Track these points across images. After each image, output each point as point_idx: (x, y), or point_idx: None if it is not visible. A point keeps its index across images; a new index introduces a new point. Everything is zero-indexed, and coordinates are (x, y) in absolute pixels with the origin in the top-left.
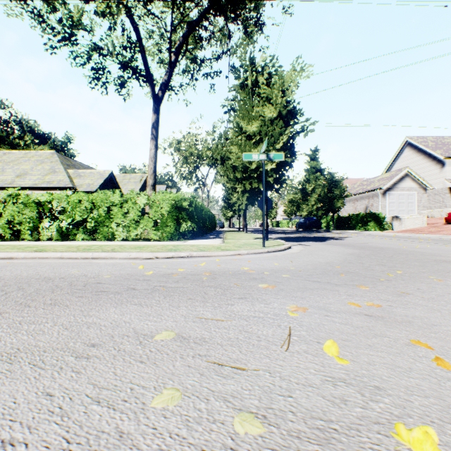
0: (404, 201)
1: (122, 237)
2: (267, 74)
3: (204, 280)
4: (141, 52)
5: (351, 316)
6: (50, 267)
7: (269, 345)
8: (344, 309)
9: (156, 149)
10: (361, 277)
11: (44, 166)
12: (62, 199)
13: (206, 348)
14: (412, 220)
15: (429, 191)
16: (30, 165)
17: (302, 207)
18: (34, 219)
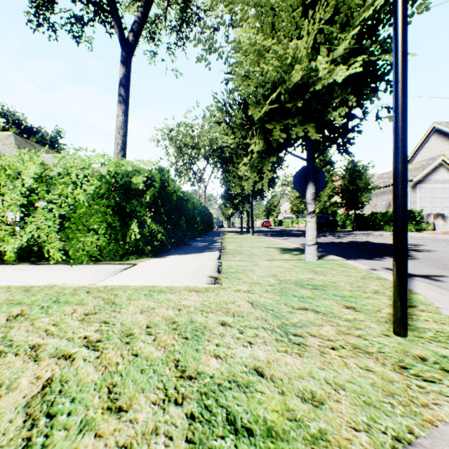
0: (438, 195)
1: None
2: None
3: None
4: None
5: None
6: None
7: None
8: None
9: (126, 117)
10: None
11: None
12: None
13: None
14: None
15: None
16: None
17: None
18: None
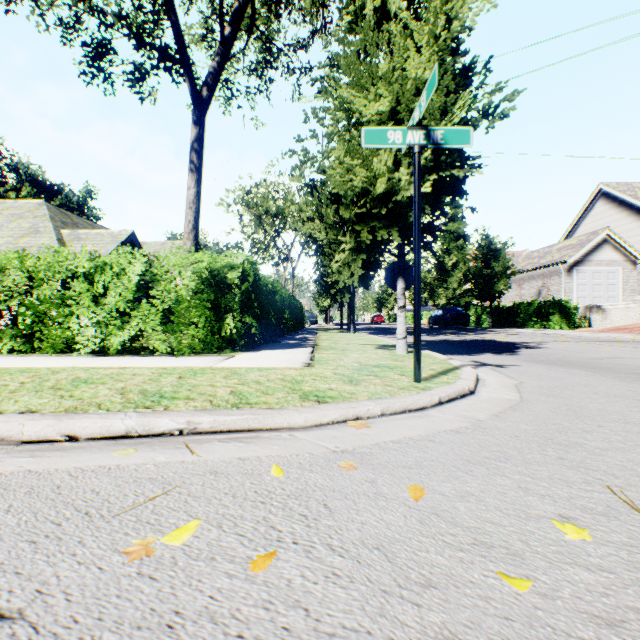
0: (602, 281)
1: (90, 348)
2: None
3: None
4: (169, 14)
5: None
6: None
7: None
8: None
9: (199, 188)
10: None
11: (22, 223)
12: None
13: None
14: (623, 312)
15: (638, 266)
16: None
17: (439, 292)
18: None
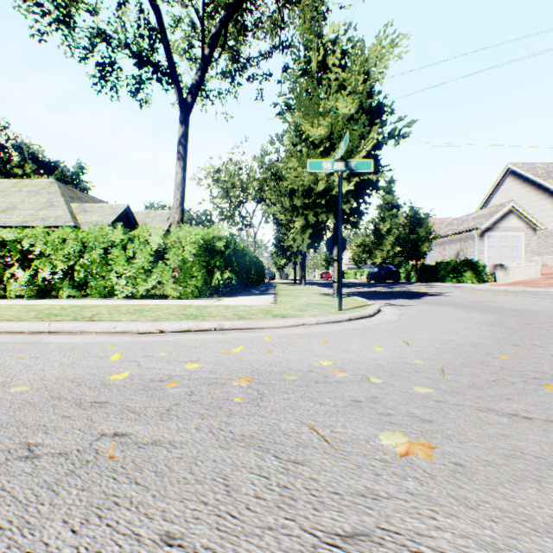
0: (508, 244)
1: (125, 294)
2: (340, 50)
3: (234, 409)
4: (163, 41)
5: None
6: None
7: None
8: None
9: (184, 174)
10: None
11: (39, 199)
12: (38, 237)
13: None
14: (521, 270)
15: (539, 232)
16: (21, 198)
17: (375, 253)
18: None
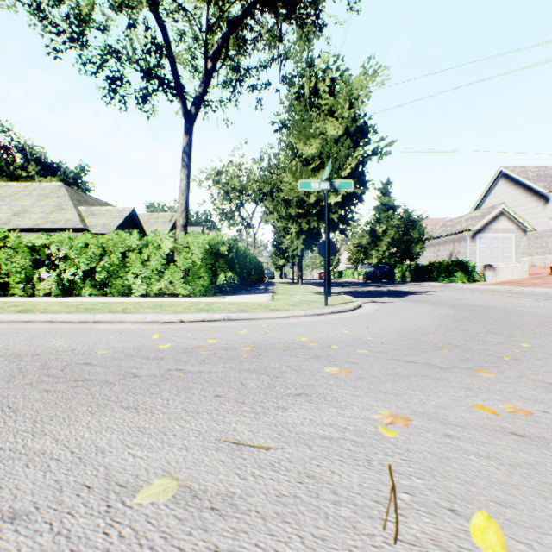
0: (499, 245)
1: (141, 292)
2: (330, 79)
3: (243, 360)
4: (169, 57)
5: (490, 437)
6: (29, 336)
7: (358, 519)
8: (471, 419)
9: (188, 180)
10: (473, 355)
11: (49, 202)
12: (63, 242)
13: (233, 527)
14: (509, 270)
15: (529, 233)
16: (31, 201)
17: (371, 253)
18: (27, 268)
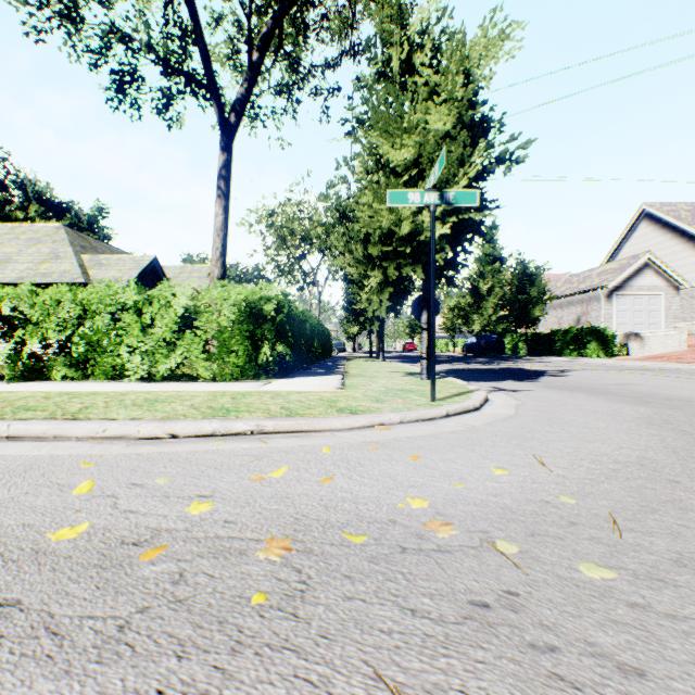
0: (643, 308)
1: (139, 375)
2: (431, 45)
3: (247, 627)
4: (198, 42)
5: None
6: None
7: None
8: None
9: (226, 215)
10: None
11: (41, 248)
12: (22, 297)
13: None
14: (662, 340)
15: (682, 291)
16: (17, 247)
17: (473, 318)
18: None
